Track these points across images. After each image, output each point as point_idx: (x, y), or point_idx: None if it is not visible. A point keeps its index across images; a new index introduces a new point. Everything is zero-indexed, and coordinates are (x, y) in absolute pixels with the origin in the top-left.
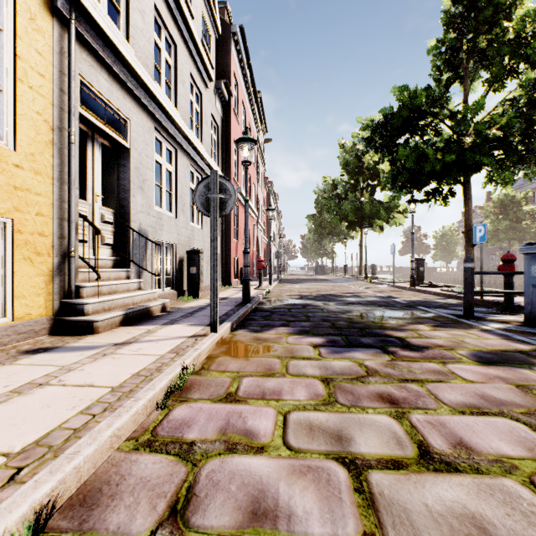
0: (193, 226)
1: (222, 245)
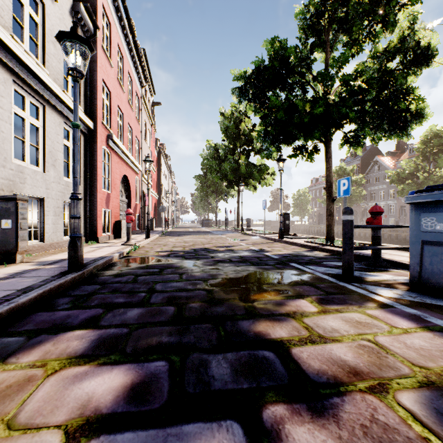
0: (20, 165)
1: (86, 195)
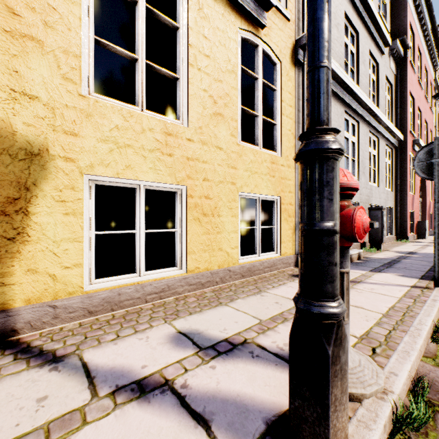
0: (370, 185)
1: (395, 200)
